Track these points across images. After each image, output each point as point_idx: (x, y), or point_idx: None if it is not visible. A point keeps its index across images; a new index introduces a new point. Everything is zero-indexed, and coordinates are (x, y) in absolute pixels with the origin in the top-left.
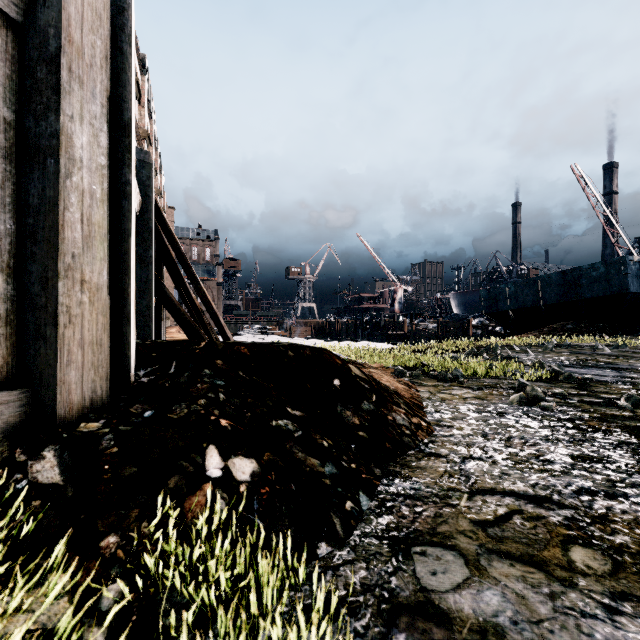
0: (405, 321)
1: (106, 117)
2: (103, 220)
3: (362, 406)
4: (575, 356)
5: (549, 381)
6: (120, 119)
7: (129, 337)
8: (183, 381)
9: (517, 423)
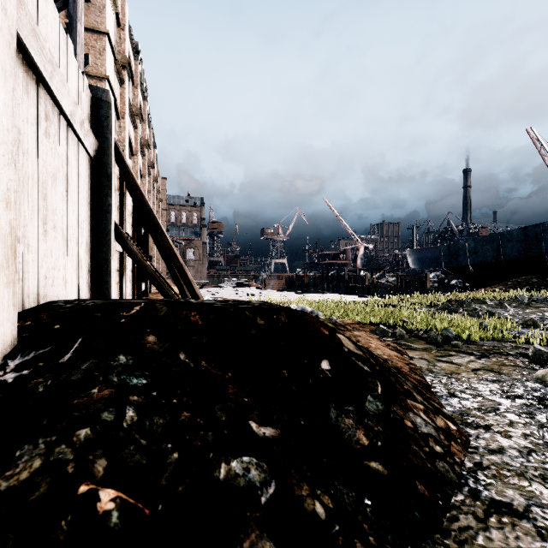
0: (367, 275)
1: None
2: None
3: (366, 406)
4: None
5: None
6: None
7: None
8: (72, 380)
9: None
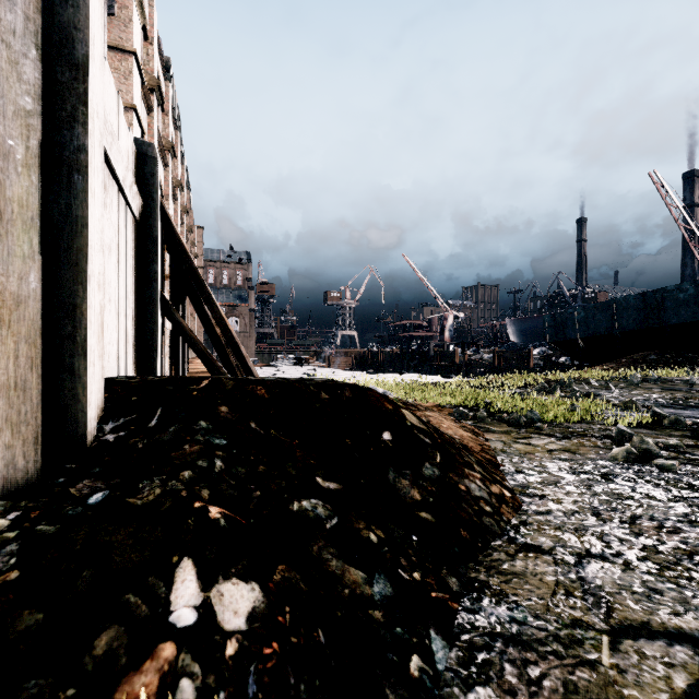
0: (456, 351)
1: (35, 37)
2: (29, 196)
3: (423, 471)
4: (670, 393)
5: (651, 427)
6: (70, 55)
7: (84, 376)
8: (165, 440)
9: (635, 492)
